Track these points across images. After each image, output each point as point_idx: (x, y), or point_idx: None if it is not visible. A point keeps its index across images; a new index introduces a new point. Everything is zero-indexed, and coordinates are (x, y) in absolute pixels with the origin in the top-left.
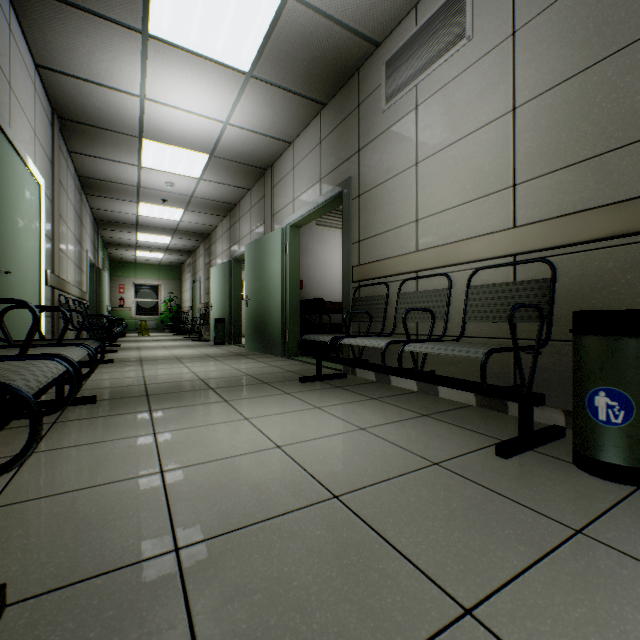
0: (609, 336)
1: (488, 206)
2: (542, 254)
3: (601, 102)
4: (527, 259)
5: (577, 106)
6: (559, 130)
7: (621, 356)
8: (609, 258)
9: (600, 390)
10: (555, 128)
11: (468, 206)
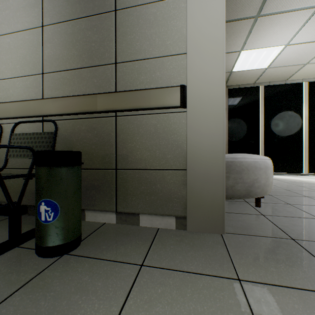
0: (47, 167)
1: (29, 83)
2: (56, 118)
3: (80, 40)
4: (45, 119)
5: (71, 38)
6: (64, 48)
7: (53, 179)
8: (83, 124)
9: (43, 201)
10: (62, 46)
11: (18, 80)
